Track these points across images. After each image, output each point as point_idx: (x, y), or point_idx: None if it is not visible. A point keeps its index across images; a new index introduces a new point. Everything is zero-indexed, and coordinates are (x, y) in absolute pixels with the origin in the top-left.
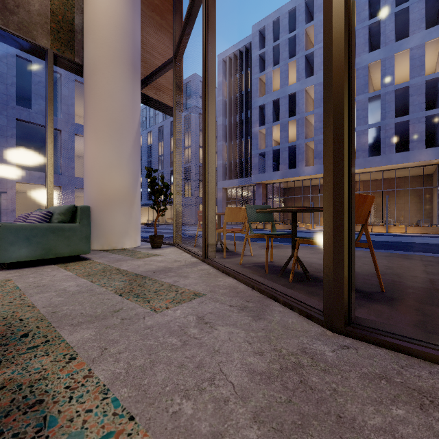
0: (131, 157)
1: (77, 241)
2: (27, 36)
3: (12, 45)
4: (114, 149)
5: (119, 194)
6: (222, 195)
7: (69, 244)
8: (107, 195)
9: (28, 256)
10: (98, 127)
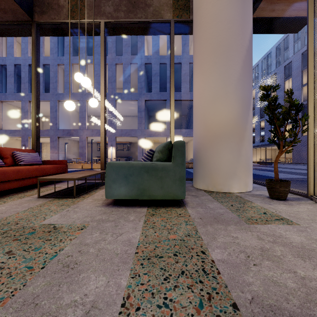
0: (239, 81)
1: (170, 182)
2: (157, 18)
3: (152, 34)
4: (220, 77)
5: (225, 128)
6: None
7: (162, 186)
8: (212, 131)
9: (126, 195)
10: (203, 60)
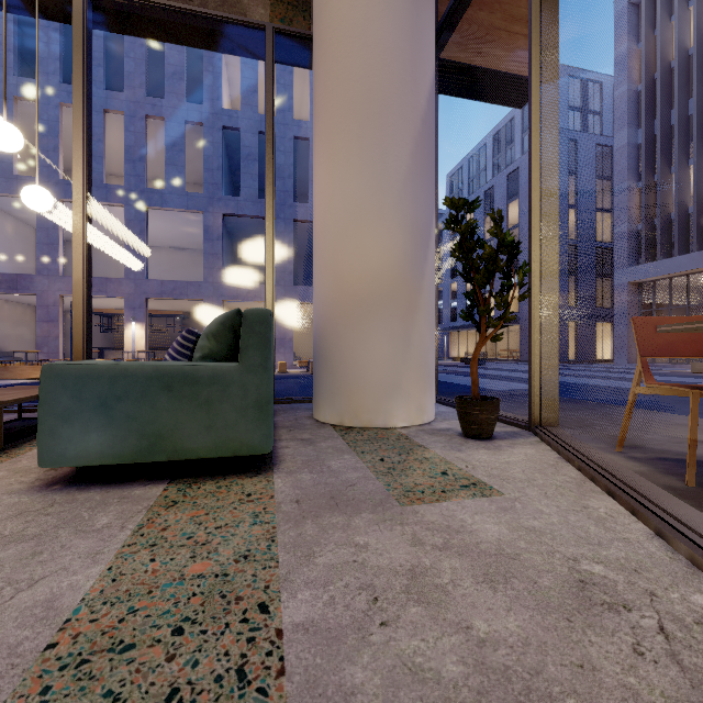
0: (408, 185)
1: (233, 414)
2: (233, 12)
3: (223, 50)
4: (367, 169)
5: (378, 285)
6: (627, 298)
7: (211, 424)
8: (350, 291)
9: (105, 455)
10: (332, 128)
